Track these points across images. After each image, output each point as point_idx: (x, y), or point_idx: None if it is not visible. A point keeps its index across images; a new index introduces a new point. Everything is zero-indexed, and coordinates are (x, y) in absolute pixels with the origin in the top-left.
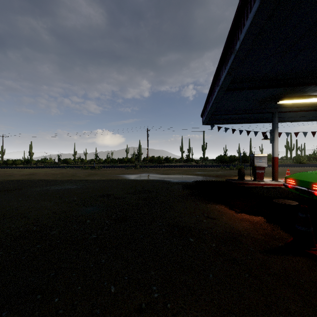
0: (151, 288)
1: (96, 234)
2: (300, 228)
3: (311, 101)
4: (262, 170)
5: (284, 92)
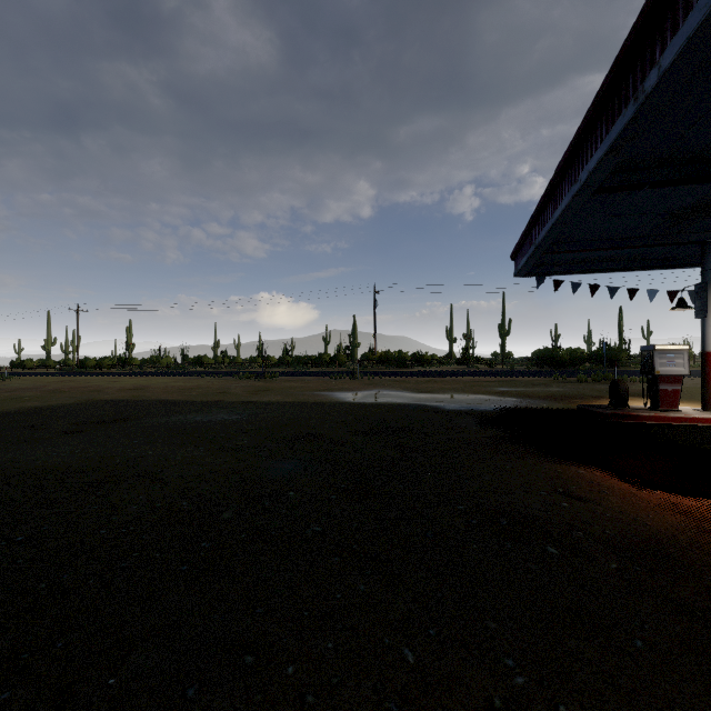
0: (501, 662)
1: (319, 523)
2: None
3: None
4: (674, 385)
5: None
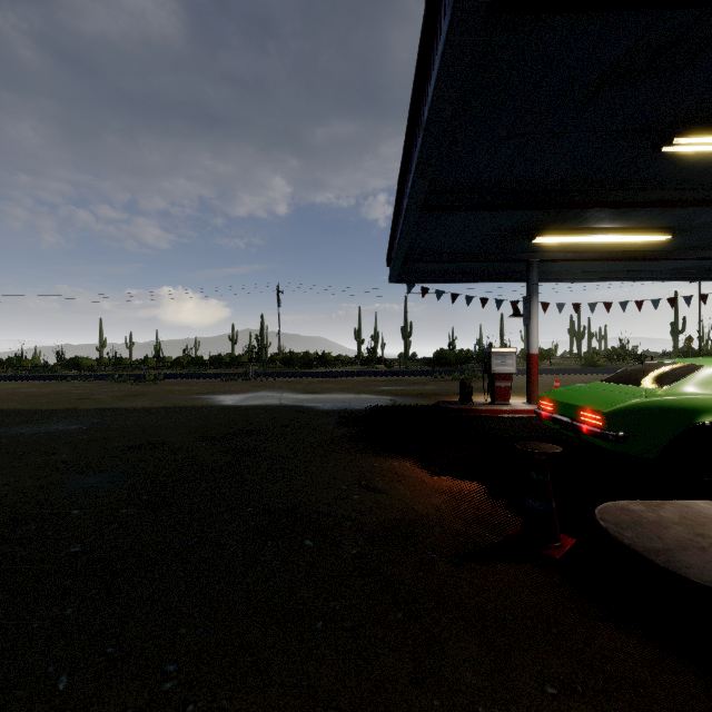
0: (163, 669)
1: (83, 543)
2: (532, 504)
3: (598, 241)
4: (506, 382)
5: (542, 219)
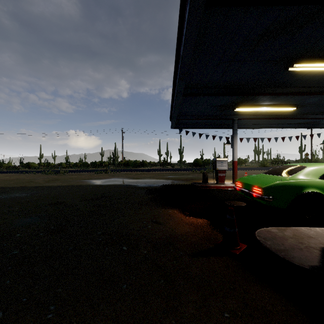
0: (48, 308)
1: (20, 249)
2: (227, 229)
3: (264, 110)
4: (223, 173)
5: (238, 100)
